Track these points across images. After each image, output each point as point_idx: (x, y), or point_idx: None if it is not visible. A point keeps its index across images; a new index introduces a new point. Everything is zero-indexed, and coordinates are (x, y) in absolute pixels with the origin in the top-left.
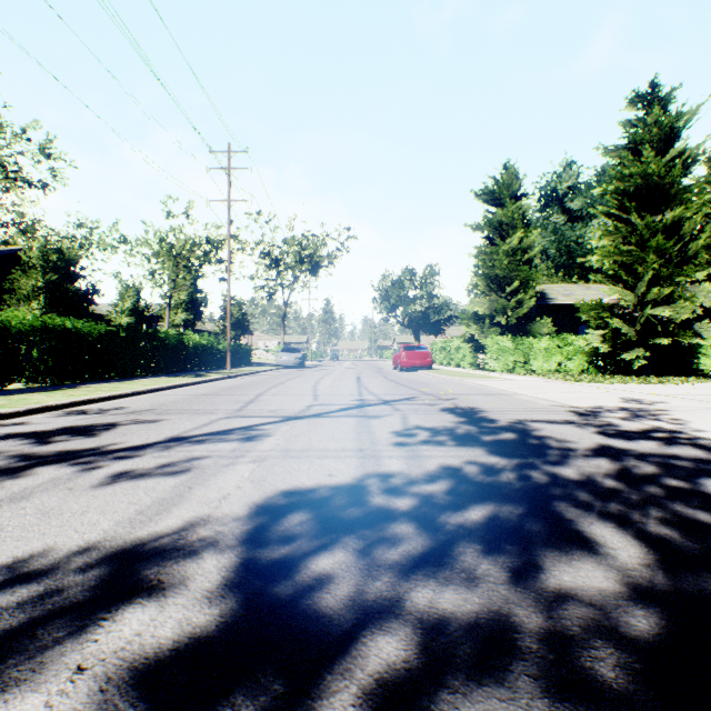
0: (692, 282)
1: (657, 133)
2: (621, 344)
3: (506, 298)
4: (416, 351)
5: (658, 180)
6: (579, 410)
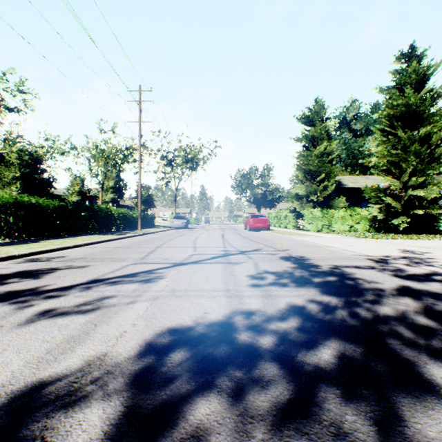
0: (437, 174)
1: (414, 78)
2: (391, 214)
3: (316, 184)
4: (259, 218)
5: (415, 108)
6: (374, 258)
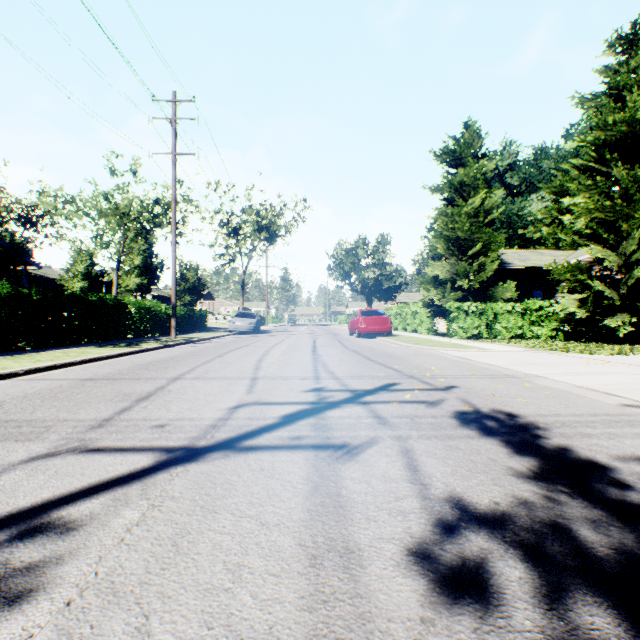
0: None
1: None
2: (602, 309)
3: (466, 261)
4: (374, 316)
5: None
6: None
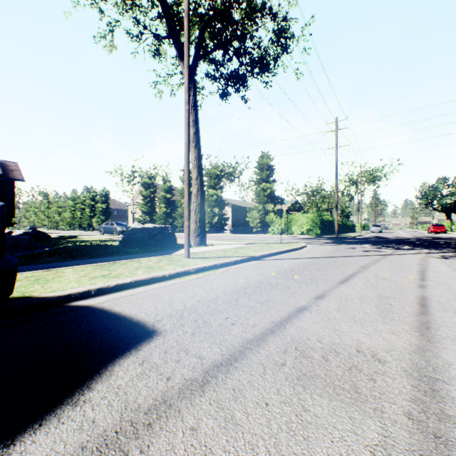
0: None
1: None
2: None
3: None
4: (437, 226)
5: None
6: None
